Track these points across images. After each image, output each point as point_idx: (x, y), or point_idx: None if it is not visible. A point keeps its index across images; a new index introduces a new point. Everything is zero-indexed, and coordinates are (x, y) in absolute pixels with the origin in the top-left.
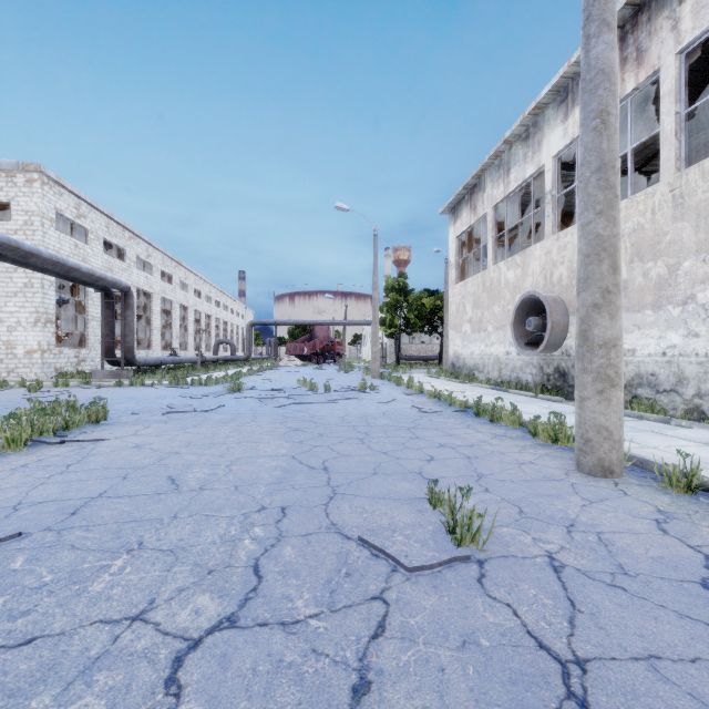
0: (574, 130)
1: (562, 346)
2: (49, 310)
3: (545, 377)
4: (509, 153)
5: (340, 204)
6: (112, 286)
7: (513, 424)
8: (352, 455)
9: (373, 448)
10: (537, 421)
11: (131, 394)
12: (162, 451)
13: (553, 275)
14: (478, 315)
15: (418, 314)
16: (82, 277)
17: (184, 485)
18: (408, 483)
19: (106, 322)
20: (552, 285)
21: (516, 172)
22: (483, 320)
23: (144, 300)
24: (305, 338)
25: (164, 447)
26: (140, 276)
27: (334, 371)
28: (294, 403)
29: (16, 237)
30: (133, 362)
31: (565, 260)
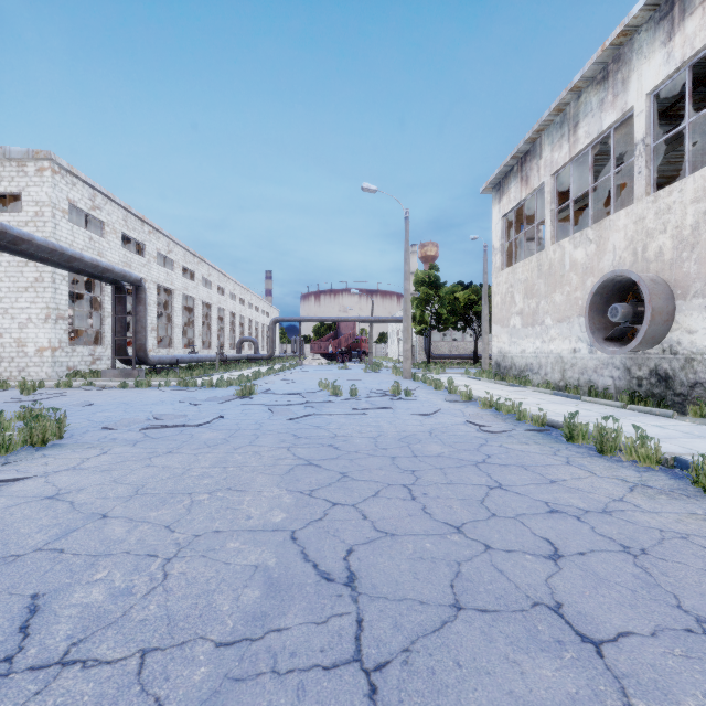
0: (684, 50)
1: (663, 341)
2: (60, 306)
3: (634, 381)
4: (576, 104)
5: (367, 184)
6: (121, 278)
7: (644, 461)
8: (400, 535)
9: (434, 513)
10: (673, 453)
11: (127, 398)
12: (82, 510)
13: (647, 248)
14: (531, 305)
15: (450, 309)
16: (85, 268)
17: (35, 642)
18: (551, 663)
19: (118, 318)
20: (645, 261)
21: (588, 125)
22: (539, 312)
23: (166, 297)
24: (330, 336)
25: (94, 498)
26: (160, 272)
27: (360, 371)
28: (310, 414)
29: (26, 229)
30: (145, 361)
31: (668, 227)
